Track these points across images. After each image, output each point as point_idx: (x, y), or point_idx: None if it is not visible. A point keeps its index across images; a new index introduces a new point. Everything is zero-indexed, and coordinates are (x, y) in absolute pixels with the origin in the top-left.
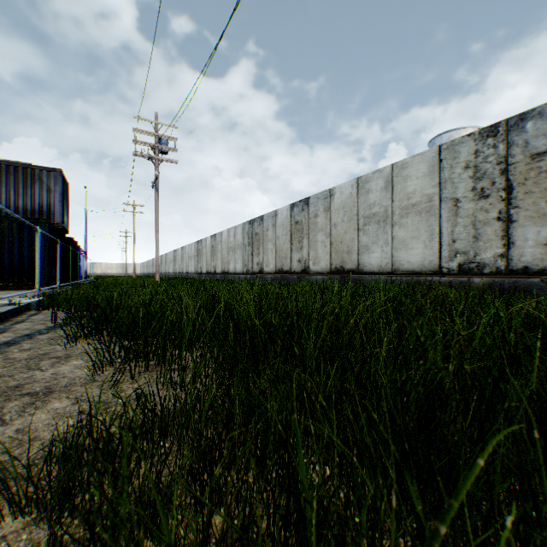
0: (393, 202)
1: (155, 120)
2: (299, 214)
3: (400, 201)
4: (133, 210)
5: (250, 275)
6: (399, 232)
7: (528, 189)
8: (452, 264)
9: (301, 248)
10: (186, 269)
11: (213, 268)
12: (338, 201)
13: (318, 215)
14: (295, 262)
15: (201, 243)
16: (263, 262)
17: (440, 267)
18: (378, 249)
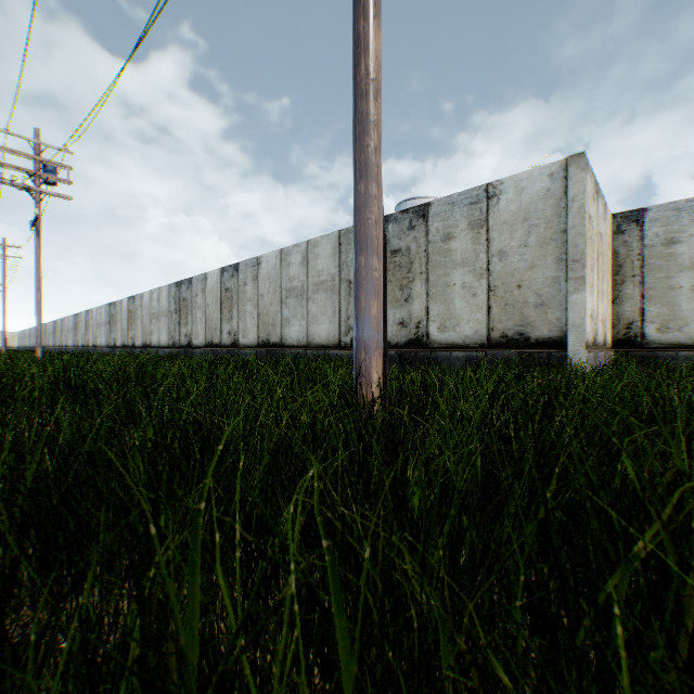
0: (308, 278)
1: (36, 139)
2: (229, 280)
3: (313, 277)
4: (4, 253)
5: (178, 349)
6: (312, 307)
7: (390, 278)
8: (348, 339)
9: (231, 318)
10: (94, 341)
11: (131, 340)
12: (265, 271)
13: (247, 284)
14: (225, 334)
15: (115, 306)
16: (192, 334)
17: (340, 342)
18: (297, 322)
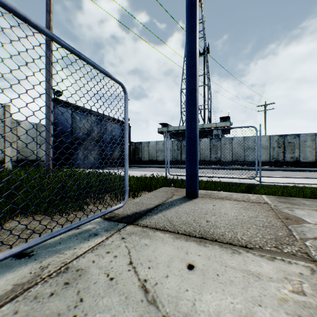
0: None
1: None
2: None
3: None
4: None
5: None
6: None
7: None
8: None
9: None
10: None
11: None
12: None
13: None
14: None
15: None
16: None
17: None
18: None
